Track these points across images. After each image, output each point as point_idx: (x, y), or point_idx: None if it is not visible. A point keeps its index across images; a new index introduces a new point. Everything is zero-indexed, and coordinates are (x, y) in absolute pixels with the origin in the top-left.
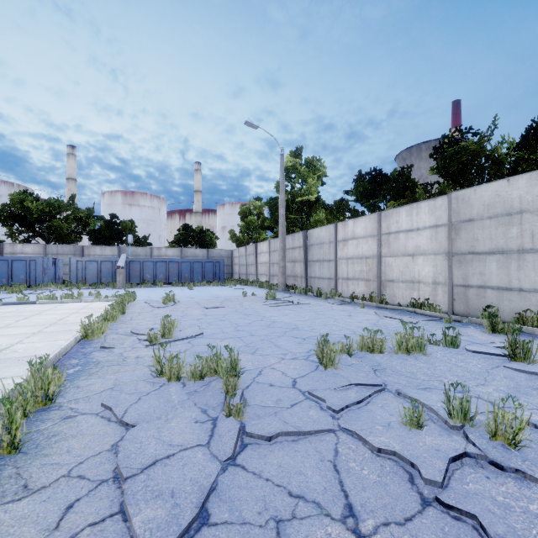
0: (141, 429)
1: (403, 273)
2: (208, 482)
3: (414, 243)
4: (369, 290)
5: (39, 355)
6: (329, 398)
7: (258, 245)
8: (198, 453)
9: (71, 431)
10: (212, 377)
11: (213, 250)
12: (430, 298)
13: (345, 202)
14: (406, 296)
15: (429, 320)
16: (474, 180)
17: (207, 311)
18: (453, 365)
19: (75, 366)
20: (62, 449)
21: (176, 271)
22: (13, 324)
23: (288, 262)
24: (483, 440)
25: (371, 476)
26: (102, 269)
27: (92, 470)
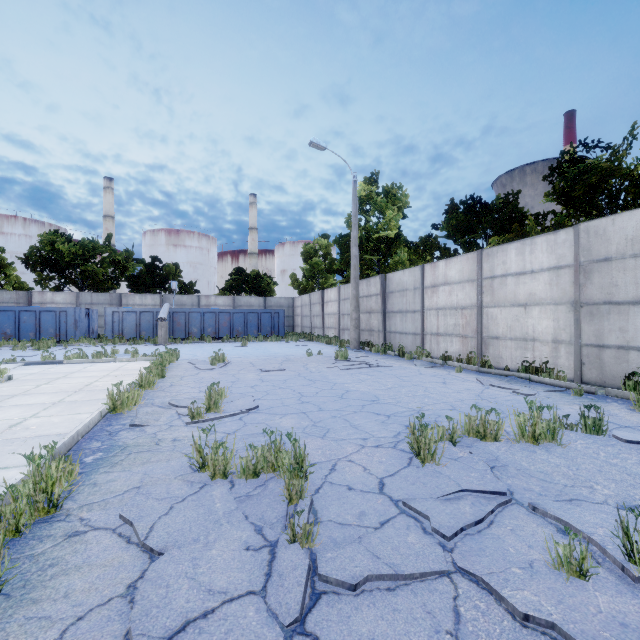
0: (170, 560)
1: (512, 328)
2: None
3: (526, 289)
4: (466, 349)
5: (55, 434)
6: (434, 515)
7: (325, 293)
8: (249, 609)
9: (75, 559)
10: (269, 474)
11: (271, 298)
12: (550, 360)
13: (433, 238)
14: (516, 357)
15: (552, 391)
16: (606, 207)
17: (263, 375)
18: (603, 462)
19: (95, 451)
20: (58, 590)
21: (227, 324)
22: (32, 390)
23: (362, 313)
24: None
25: None
26: (142, 321)
27: (94, 633)
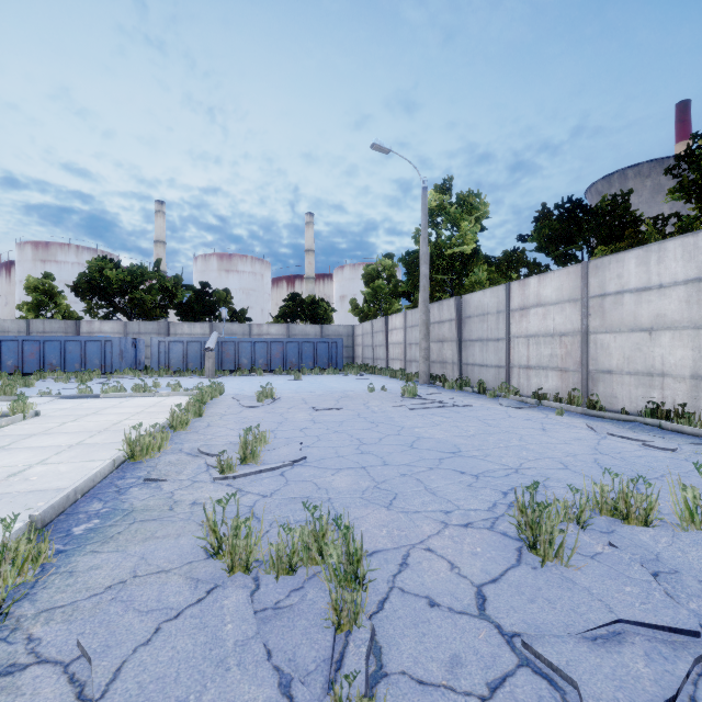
0: None
1: (632, 360)
2: None
3: (652, 310)
4: (566, 386)
5: (54, 489)
6: (583, 678)
7: (389, 319)
8: None
9: None
10: (311, 567)
11: (329, 326)
12: (687, 402)
13: (519, 252)
14: (637, 397)
15: (698, 444)
16: None
17: (316, 415)
18: None
19: (91, 517)
20: None
21: (279, 355)
22: (54, 428)
23: (433, 342)
24: None
25: None
26: (189, 352)
27: None
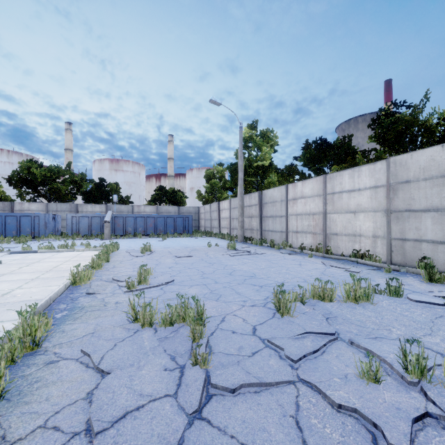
0: (115, 377)
1: (346, 228)
2: (174, 438)
3: (355, 201)
4: (316, 242)
5: (34, 299)
6: (287, 347)
7: (220, 203)
8: (166, 404)
9: (52, 377)
10: (180, 323)
11: (183, 207)
12: (370, 249)
13: (294, 166)
14: (348, 247)
15: (371, 269)
16: (409, 146)
17: (177, 260)
18: (399, 314)
19: (62, 310)
20: (42, 396)
21: (152, 225)
22: (16, 270)
23: (246, 218)
24: (443, 399)
25: (334, 435)
26: (93, 223)
27: (66, 421)
